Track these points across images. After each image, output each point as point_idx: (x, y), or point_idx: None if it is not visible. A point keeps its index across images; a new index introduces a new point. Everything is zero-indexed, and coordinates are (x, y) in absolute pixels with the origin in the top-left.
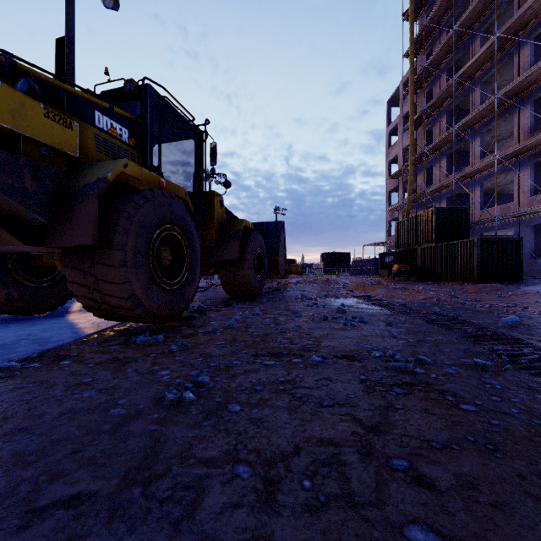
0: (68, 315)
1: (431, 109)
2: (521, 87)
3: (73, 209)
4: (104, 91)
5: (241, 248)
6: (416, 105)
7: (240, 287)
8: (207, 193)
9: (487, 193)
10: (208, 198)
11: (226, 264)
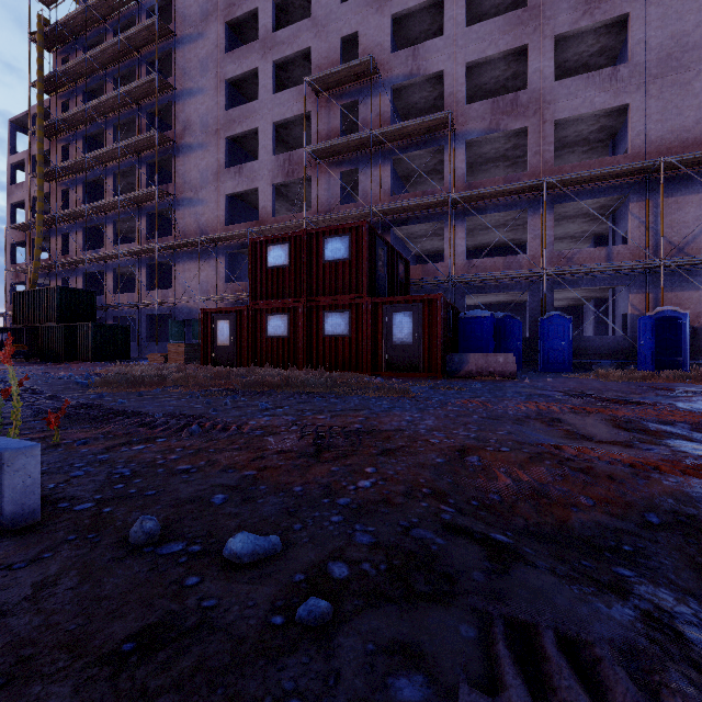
0: None
1: (66, 171)
2: (138, 200)
3: None
4: None
5: None
6: (50, 153)
7: None
8: None
9: (128, 277)
10: None
11: None
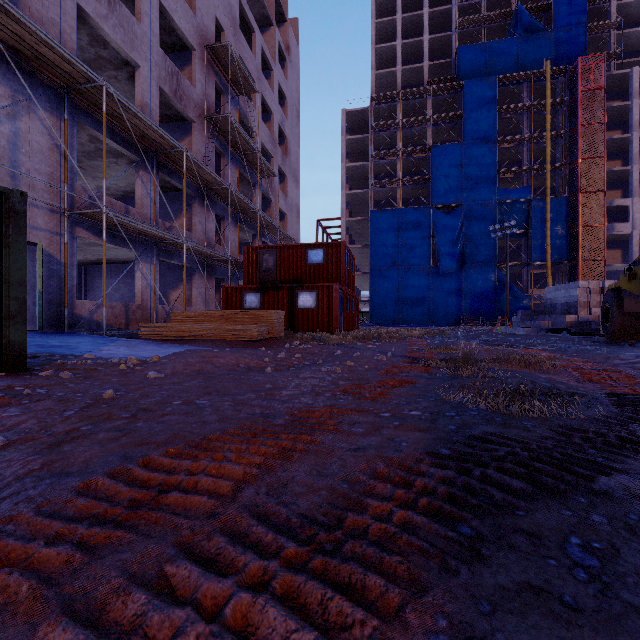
0: None
1: None
2: None
3: None
4: None
5: None
6: None
7: None
8: None
9: None
10: None
11: None
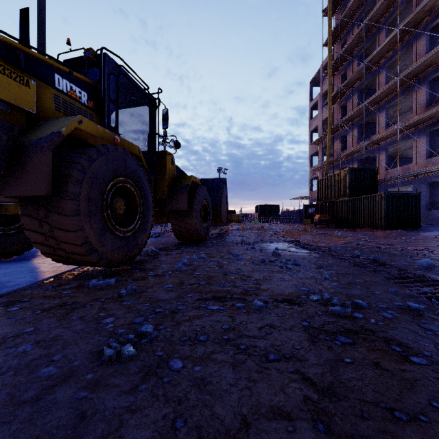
0: (33, 259)
1: (345, 88)
2: (418, 70)
3: (27, 160)
4: (66, 60)
5: (189, 200)
6: (333, 85)
7: (188, 234)
8: (160, 152)
9: (390, 157)
10: (161, 156)
11: (176, 213)
